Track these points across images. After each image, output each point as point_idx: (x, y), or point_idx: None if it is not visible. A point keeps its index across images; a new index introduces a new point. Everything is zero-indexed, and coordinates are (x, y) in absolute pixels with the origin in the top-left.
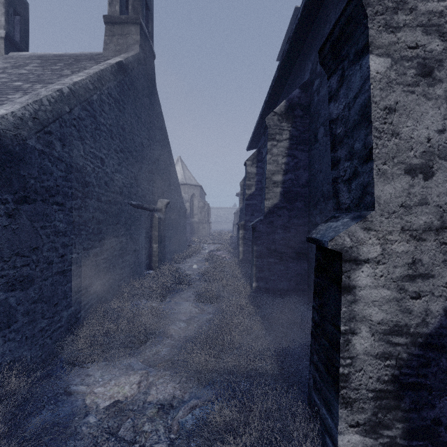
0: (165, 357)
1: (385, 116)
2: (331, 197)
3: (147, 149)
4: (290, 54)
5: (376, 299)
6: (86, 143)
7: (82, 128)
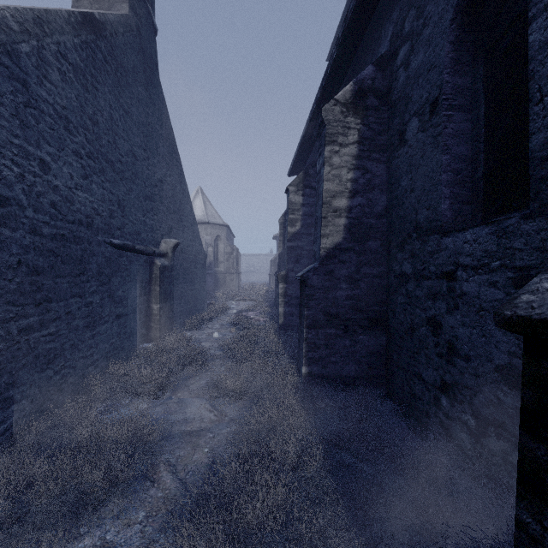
0: (138, 540)
1: None
2: (435, 229)
3: (142, 164)
4: (358, 17)
5: None
6: (1, 125)
7: None
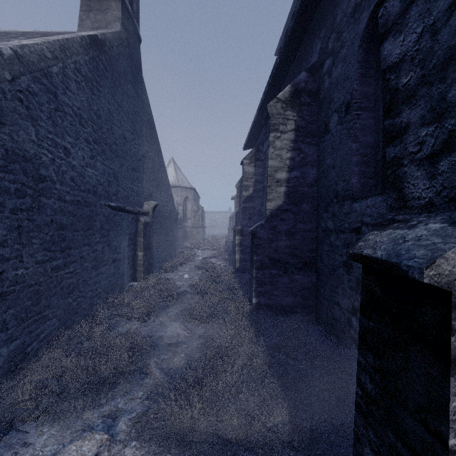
0: (140, 407)
1: None
2: (348, 197)
3: (130, 144)
4: (295, 33)
5: None
6: (41, 126)
7: (34, 106)
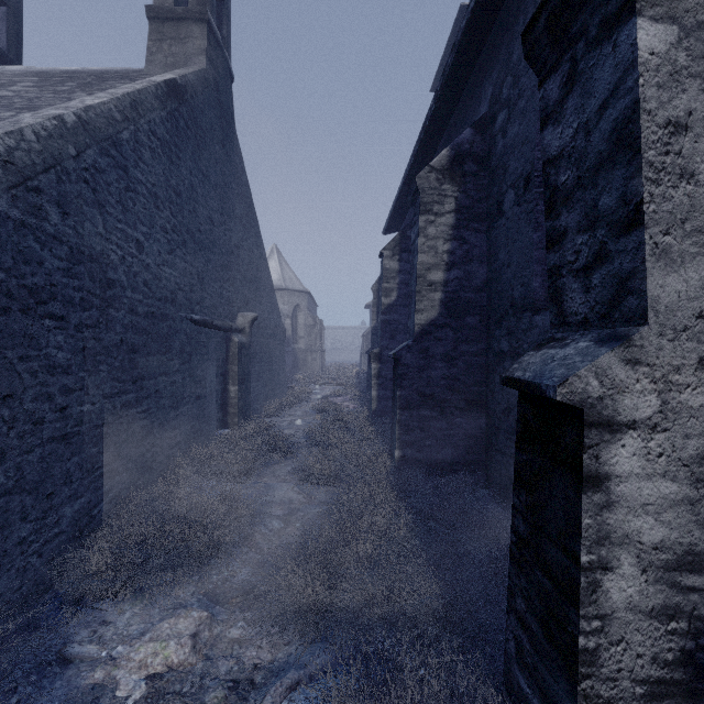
0: (245, 585)
1: (668, 140)
2: (527, 307)
3: (219, 230)
4: (457, 71)
5: (649, 501)
6: (109, 213)
7: (101, 187)
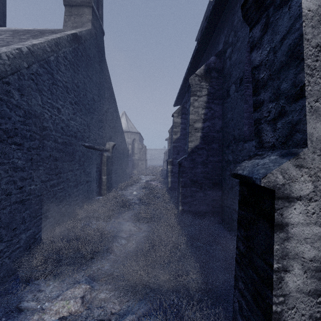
0: (108, 271)
1: (317, 54)
2: (241, 139)
3: (97, 104)
4: (208, 30)
5: (308, 237)
6: (44, 95)
7: (40, 82)
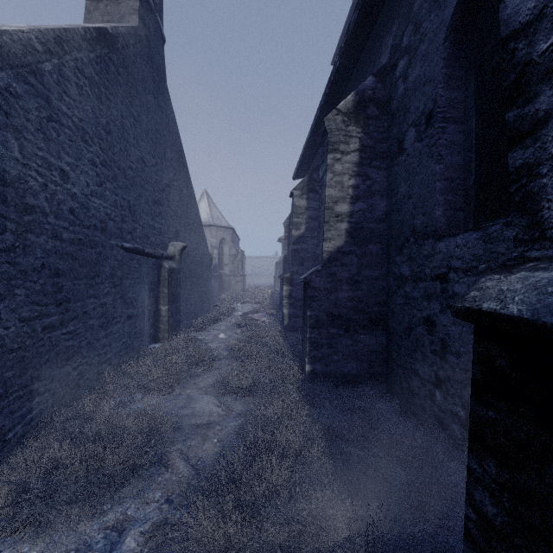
0: (156, 515)
1: None
2: (430, 234)
3: (151, 169)
4: (359, 28)
5: None
6: (28, 139)
7: (17, 112)
